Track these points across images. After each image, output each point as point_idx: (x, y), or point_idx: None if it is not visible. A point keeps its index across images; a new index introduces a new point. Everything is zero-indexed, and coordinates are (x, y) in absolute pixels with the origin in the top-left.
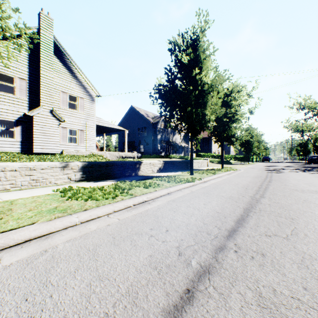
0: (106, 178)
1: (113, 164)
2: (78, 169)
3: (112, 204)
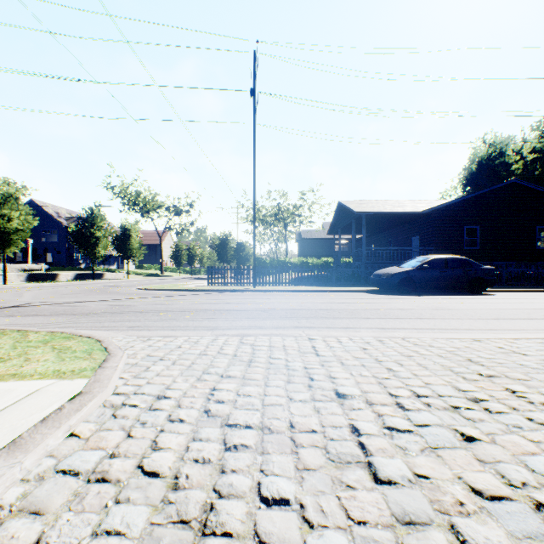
0: (38, 281)
1: (42, 274)
2: (25, 276)
3: (56, 283)
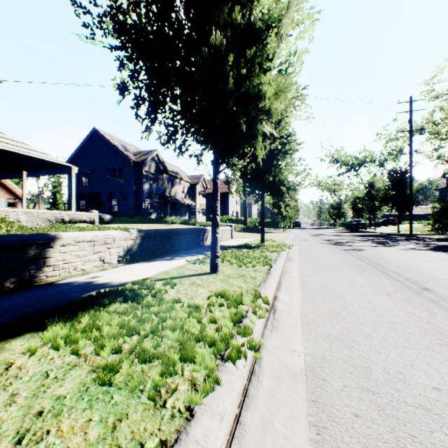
0: None
1: None
2: None
3: None
